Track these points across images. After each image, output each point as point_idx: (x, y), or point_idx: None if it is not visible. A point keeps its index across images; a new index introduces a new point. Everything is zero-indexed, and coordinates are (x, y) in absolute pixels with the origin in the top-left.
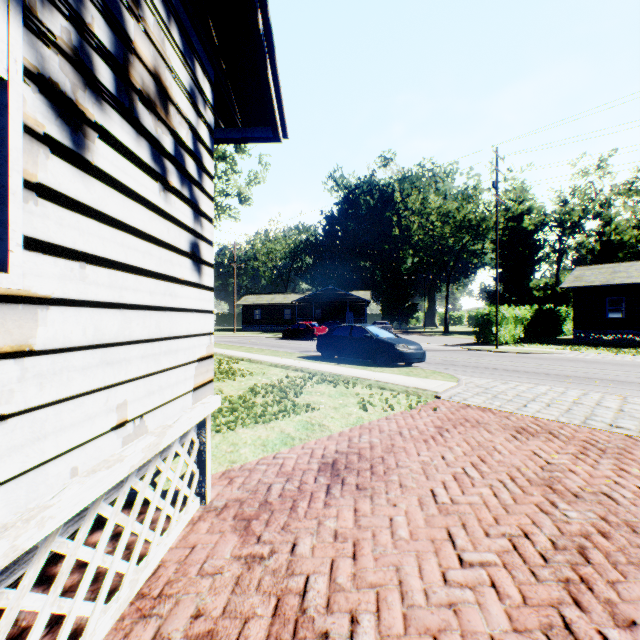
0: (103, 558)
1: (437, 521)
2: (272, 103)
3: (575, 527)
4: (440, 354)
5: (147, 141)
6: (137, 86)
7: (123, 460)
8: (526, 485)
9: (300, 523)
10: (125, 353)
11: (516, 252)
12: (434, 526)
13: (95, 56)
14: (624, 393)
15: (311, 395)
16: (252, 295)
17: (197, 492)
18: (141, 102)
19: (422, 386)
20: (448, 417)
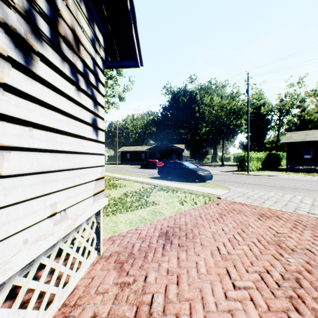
0: (43, 286)
1: (221, 264)
2: (135, 47)
3: (293, 267)
4: (219, 176)
5: (68, 64)
6: (62, 34)
7: (53, 234)
8: (266, 244)
9: (149, 265)
10: (55, 176)
11: (257, 125)
12: (219, 266)
13: (38, 16)
14: (314, 196)
15: (155, 197)
16: (125, 146)
17: (95, 248)
18: (64, 43)
19: (211, 192)
20: (225, 208)
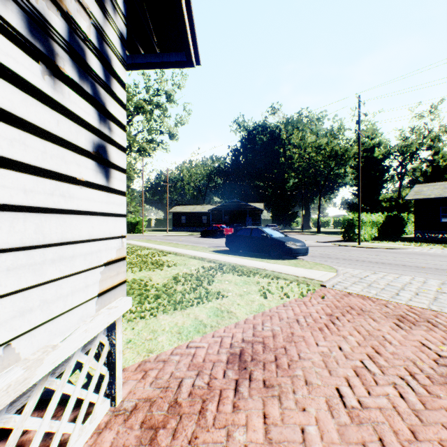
0: None
1: (351, 434)
2: (184, 24)
3: None
4: (317, 249)
5: (18, 5)
6: None
7: None
8: (429, 384)
9: (208, 435)
10: None
11: (369, 174)
12: (350, 442)
13: None
14: None
15: (221, 283)
16: (180, 206)
17: (107, 393)
18: None
19: (309, 276)
20: (335, 305)
